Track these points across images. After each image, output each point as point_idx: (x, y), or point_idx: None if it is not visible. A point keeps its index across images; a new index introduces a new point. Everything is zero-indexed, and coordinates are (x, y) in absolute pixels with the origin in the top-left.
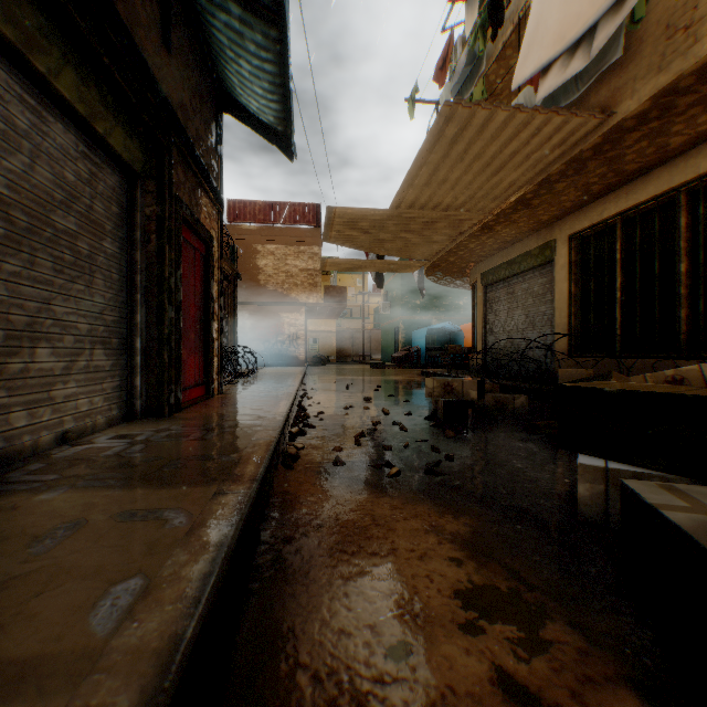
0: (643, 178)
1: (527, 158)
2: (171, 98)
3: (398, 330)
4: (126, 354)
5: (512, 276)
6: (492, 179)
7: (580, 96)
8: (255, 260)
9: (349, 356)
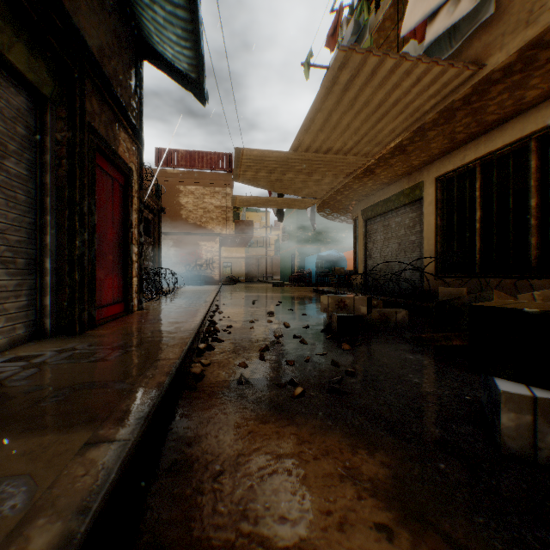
0: (499, 128)
1: (407, 107)
2: (85, 31)
3: (294, 256)
4: (35, 274)
5: (387, 212)
6: (376, 126)
7: (452, 54)
8: (178, 198)
9: (255, 277)
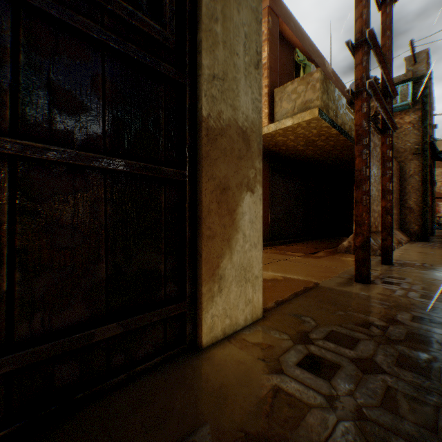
0: None
1: None
2: None
3: None
4: None
5: None
6: None
7: None
8: None
9: None
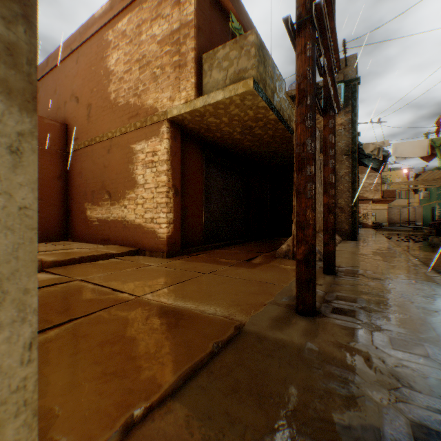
0: None
1: None
2: None
3: (432, 209)
4: None
5: None
6: None
7: None
8: None
9: (396, 223)
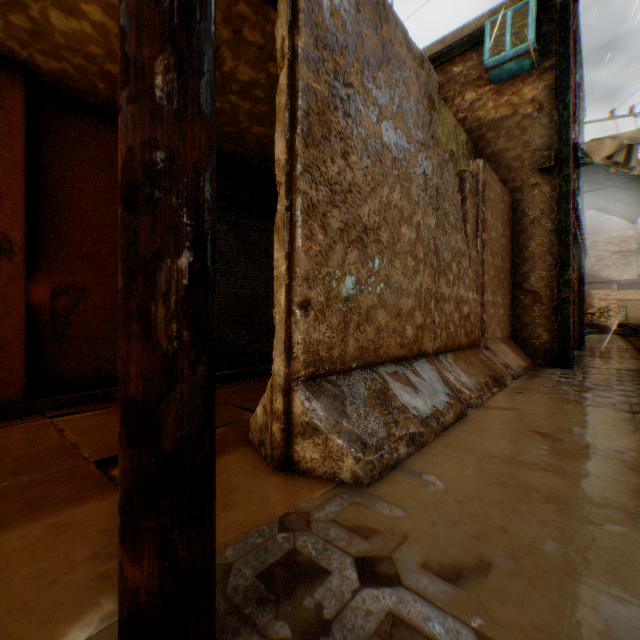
0: None
1: None
2: None
3: None
4: None
5: None
6: None
7: None
8: None
9: None
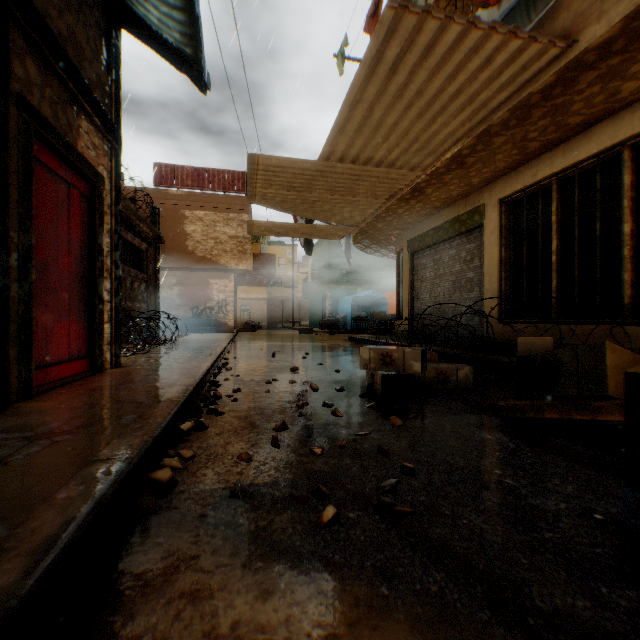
0: (583, 135)
1: (471, 101)
2: None
3: (325, 298)
4: None
5: (438, 243)
6: (430, 128)
7: (530, 31)
8: (183, 225)
9: (280, 322)
